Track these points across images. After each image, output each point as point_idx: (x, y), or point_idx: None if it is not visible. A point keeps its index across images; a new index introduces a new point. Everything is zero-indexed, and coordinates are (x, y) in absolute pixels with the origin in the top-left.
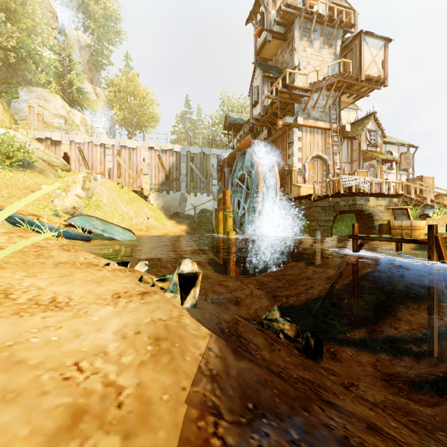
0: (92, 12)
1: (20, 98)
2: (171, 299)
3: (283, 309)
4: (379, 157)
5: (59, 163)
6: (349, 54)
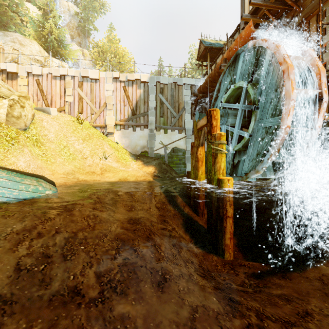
0: None
1: None
2: None
3: None
4: None
5: (7, 94)
6: None
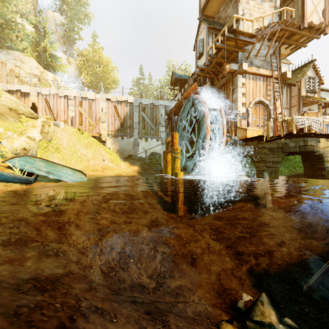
0: None
1: None
2: None
3: (255, 276)
4: (322, 100)
5: (26, 111)
6: (290, 5)
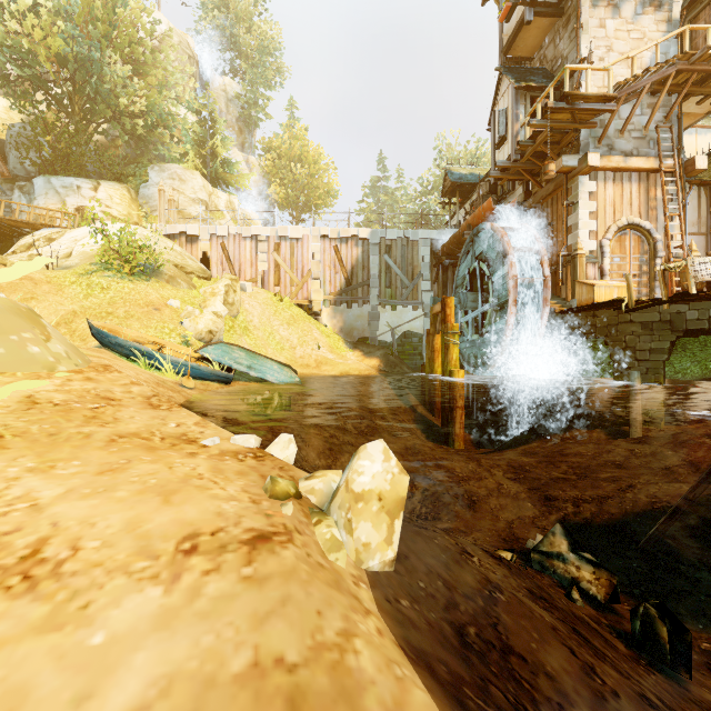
0: (243, 46)
1: (150, 181)
2: (329, 554)
3: (568, 527)
4: None
5: (196, 268)
6: (704, 13)
